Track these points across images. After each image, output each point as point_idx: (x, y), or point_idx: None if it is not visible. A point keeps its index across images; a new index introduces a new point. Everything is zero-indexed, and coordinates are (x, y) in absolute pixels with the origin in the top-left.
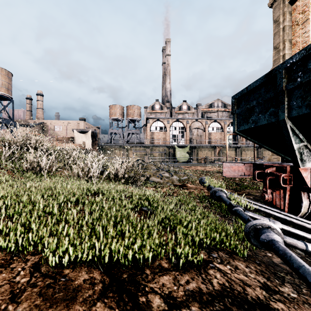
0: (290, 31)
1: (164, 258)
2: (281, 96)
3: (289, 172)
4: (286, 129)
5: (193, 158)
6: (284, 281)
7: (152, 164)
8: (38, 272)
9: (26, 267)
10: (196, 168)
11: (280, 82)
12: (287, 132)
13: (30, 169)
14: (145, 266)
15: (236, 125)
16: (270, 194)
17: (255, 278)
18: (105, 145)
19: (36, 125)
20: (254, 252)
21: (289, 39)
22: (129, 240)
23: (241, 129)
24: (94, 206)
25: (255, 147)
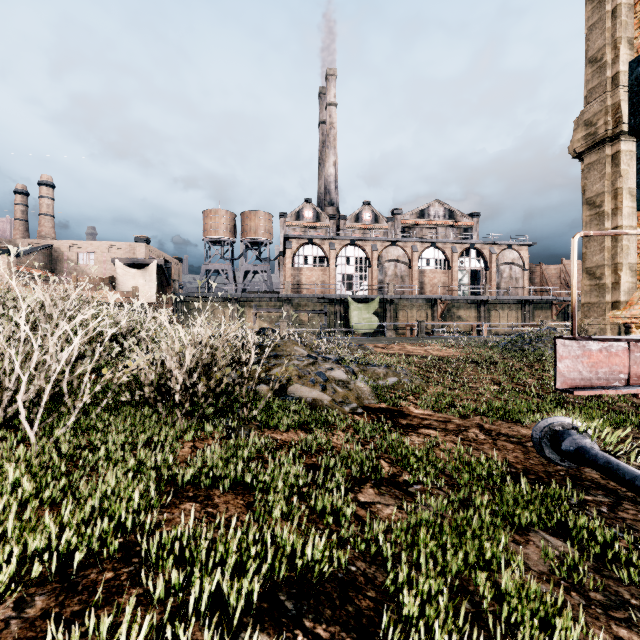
0: (631, 18)
1: None
2: None
3: None
4: None
5: (387, 326)
6: None
7: (297, 341)
8: None
9: None
10: (404, 349)
11: None
12: None
13: None
14: None
15: None
16: None
17: None
18: (189, 296)
19: (34, 251)
20: None
21: (628, 36)
22: None
23: None
24: None
25: (519, 302)
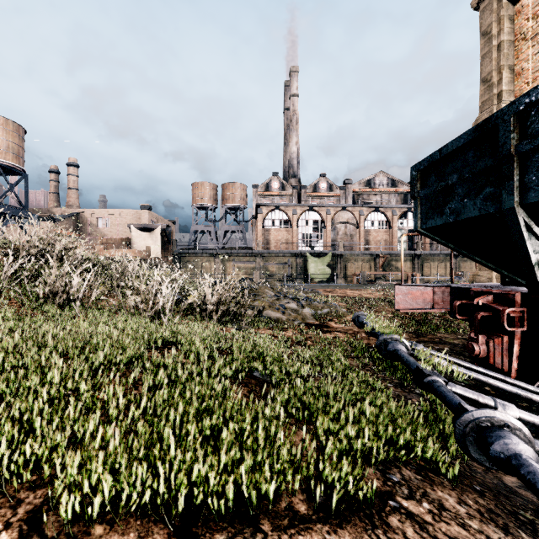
0: (512, 50)
1: (299, 489)
2: (506, 165)
3: (519, 305)
4: (516, 225)
5: (337, 275)
6: (536, 533)
7: (268, 286)
8: (37, 535)
9: (14, 521)
10: (344, 293)
11: (505, 140)
12: (519, 231)
13: (51, 297)
14: (260, 511)
15: (420, 218)
16: (483, 343)
17: (481, 531)
18: (184, 252)
19: (67, 218)
20: (466, 463)
21: (509, 64)
22: (227, 455)
23: (430, 225)
24: (159, 377)
25: (448, 255)
